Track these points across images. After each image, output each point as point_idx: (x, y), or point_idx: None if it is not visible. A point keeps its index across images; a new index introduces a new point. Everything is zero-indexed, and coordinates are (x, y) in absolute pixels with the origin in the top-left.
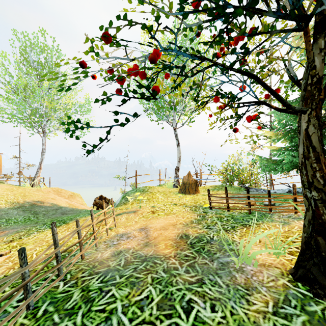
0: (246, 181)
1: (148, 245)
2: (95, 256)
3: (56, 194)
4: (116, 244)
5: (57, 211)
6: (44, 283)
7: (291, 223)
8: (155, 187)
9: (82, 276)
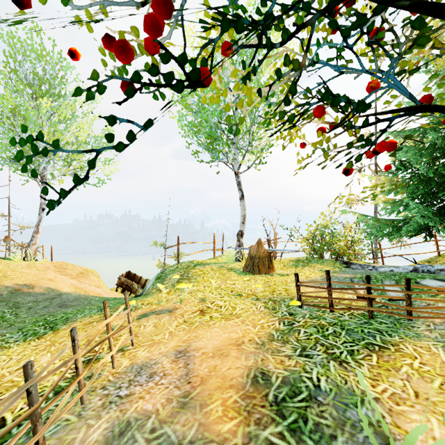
0: (344, 252)
1: (187, 404)
2: (70, 439)
3: (58, 272)
4: (124, 398)
5: (53, 301)
6: None
7: None
8: (207, 262)
9: None
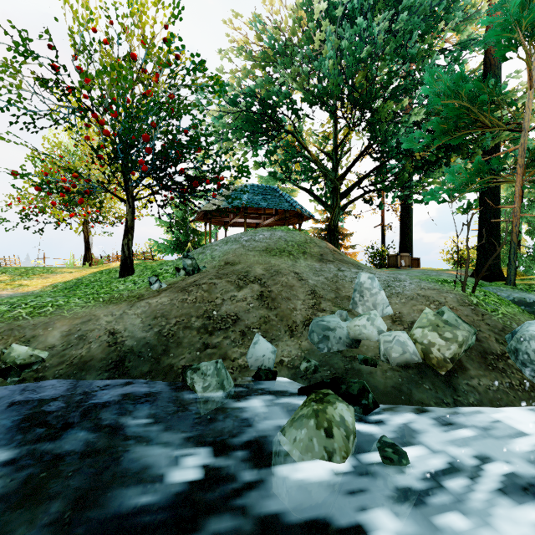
0: None
1: None
2: None
3: None
4: None
5: None
6: None
7: None
8: None
9: None
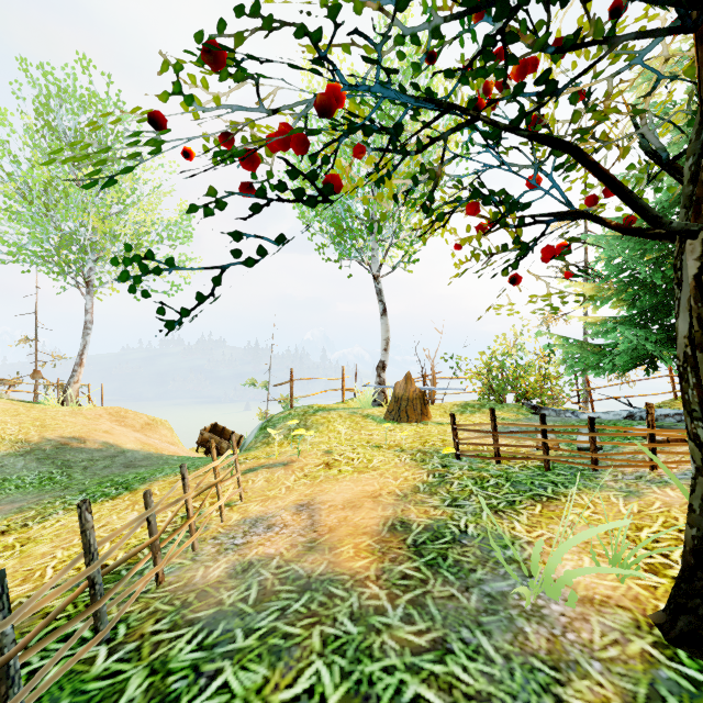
0: (534, 393)
1: (315, 547)
2: (190, 576)
3: (115, 422)
4: (242, 545)
5: (116, 459)
6: (57, 655)
7: (644, 494)
8: (333, 407)
9: (155, 630)
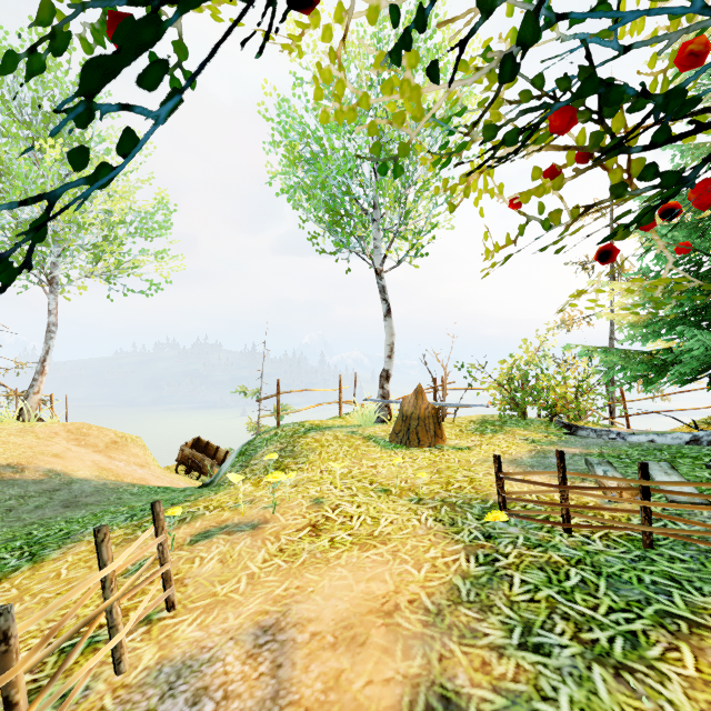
0: (564, 408)
1: None
2: None
3: (73, 441)
4: None
5: (55, 495)
6: None
7: None
8: (328, 424)
9: None
